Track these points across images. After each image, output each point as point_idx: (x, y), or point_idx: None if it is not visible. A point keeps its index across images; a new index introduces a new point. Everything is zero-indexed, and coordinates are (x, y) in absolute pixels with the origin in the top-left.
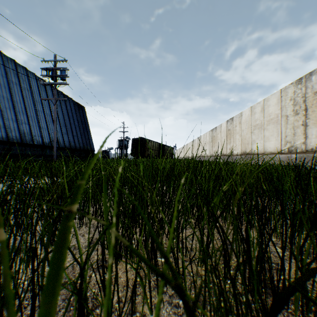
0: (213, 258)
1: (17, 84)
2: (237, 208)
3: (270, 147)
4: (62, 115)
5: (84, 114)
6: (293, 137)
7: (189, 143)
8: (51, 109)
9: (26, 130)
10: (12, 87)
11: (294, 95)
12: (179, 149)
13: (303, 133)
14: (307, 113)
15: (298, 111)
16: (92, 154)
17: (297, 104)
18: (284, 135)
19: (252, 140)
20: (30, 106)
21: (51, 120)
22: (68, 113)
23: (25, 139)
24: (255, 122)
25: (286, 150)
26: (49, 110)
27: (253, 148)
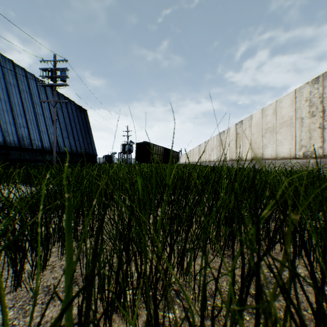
0: (245, 311)
1: (15, 86)
2: (294, 249)
3: (283, 152)
4: (63, 118)
5: (86, 117)
6: (309, 141)
7: (196, 147)
8: (51, 112)
9: (24, 133)
10: (9, 89)
11: (310, 96)
12: (185, 154)
13: (320, 136)
14: (325, 115)
15: (314, 112)
16: (94, 159)
17: (313, 105)
18: (299, 139)
19: (263, 145)
20: (29, 109)
21: (51, 123)
22: (69, 116)
23: (23, 143)
24: (266, 125)
25: (300, 155)
26: (49, 113)
27: (264, 153)
